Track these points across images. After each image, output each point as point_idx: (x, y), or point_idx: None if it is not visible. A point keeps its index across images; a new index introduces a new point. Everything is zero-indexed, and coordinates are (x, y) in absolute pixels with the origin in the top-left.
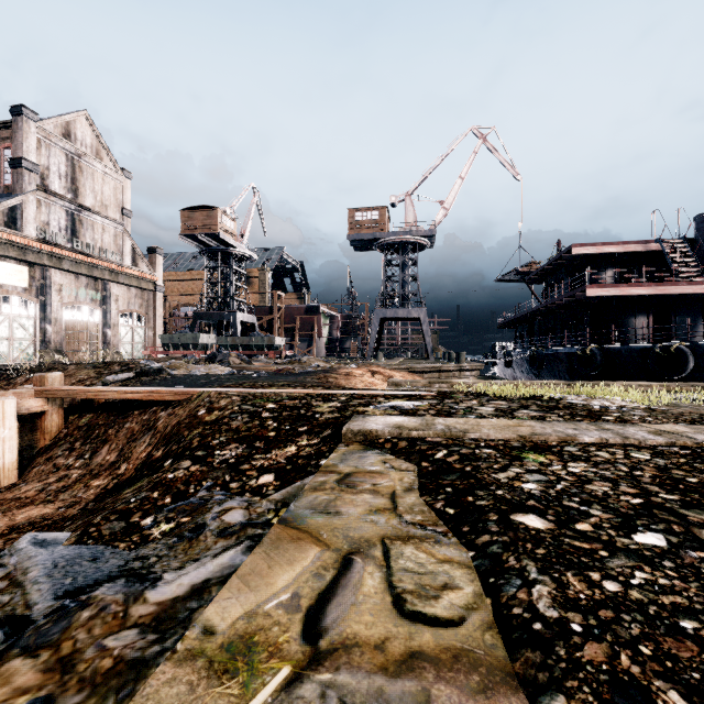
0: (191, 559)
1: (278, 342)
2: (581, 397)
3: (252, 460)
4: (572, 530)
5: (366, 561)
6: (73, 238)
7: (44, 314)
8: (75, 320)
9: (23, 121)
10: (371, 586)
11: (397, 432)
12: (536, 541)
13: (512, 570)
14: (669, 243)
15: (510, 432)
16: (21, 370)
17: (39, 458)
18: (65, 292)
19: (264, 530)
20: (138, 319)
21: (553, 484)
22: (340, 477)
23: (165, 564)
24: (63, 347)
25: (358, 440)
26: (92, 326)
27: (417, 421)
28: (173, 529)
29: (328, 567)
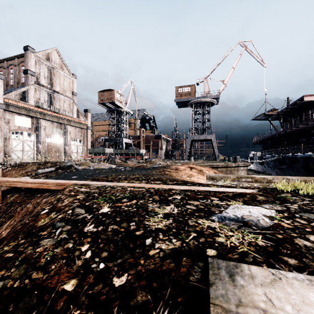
0: None
1: (141, 152)
2: None
3: None
4: None
5: None
6: (50, 105)
7: (38, 139)
8: (51, 142)
9: (28, 53)
10: None
11: None
12: None
13: None
14: None
15: None
16: (7, 165)
17: None
18: (47, 129)
19: None
20: (80, 142)
21: None
22: None
23: None
24: (46, 154)
25: None
26: (59, 145)
27: None
28: None
29: None
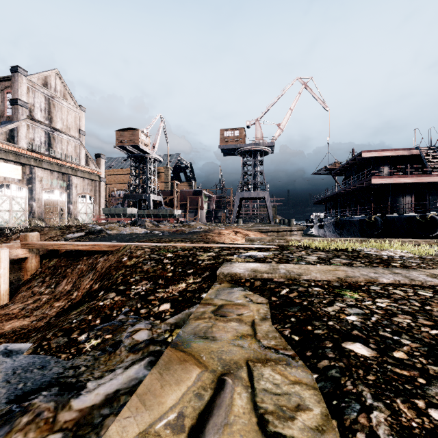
0: (109, 369)
1: (176, 213)
2: (373, 249)
3: (156, 293)
4: (391, 358)
5: (235, 382)
6: (49, 148)
7: (31, 195)
8: (50, 199)
9: (18, 76)
10: (240, 407)
11: (254, 275)
12: (365, 368)
13: (350, 394)
14: (424, 150)
15: (331, 275)
16: (15, 230)
17: (23, 287)
18: (44, 181)
19: (161, 347)
20: (89, 198)
21: (369, 317)
22: (215, 309)
23: (90, 374)
24: (43, 216)
25: (227, 280)
26: (61, 203)
27: (266, 267)
28: (99, 344)
29: (206, 387)
